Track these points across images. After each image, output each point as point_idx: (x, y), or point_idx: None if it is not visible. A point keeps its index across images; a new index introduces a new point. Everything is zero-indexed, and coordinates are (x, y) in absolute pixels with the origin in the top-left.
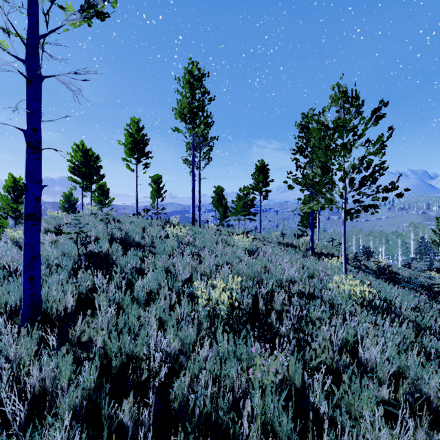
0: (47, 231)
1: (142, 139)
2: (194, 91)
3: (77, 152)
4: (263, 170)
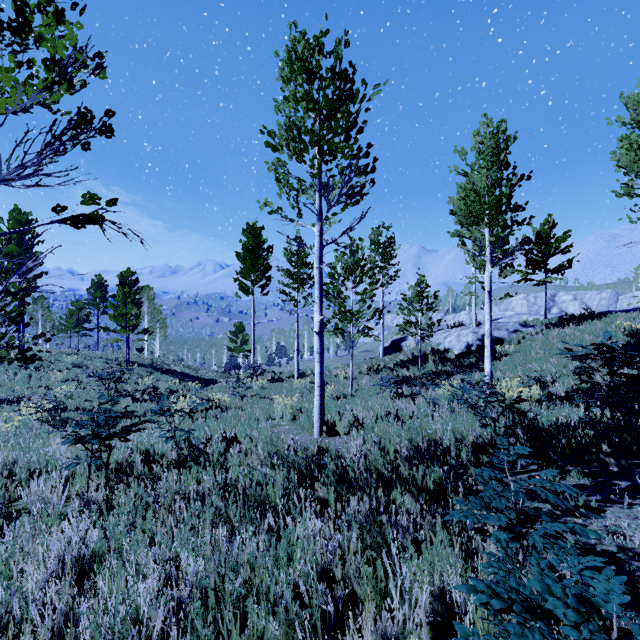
0: None
1: None
2: (22, 236)
3: None
4: (101, 286)
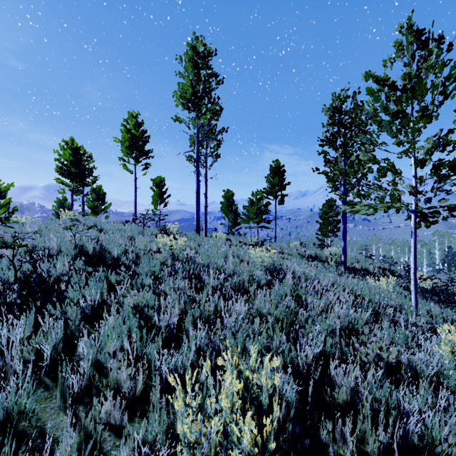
0: (1, 242)
1: (141, 136)
2: (199, 71)
3: (65, 150)
4: (279, 171)
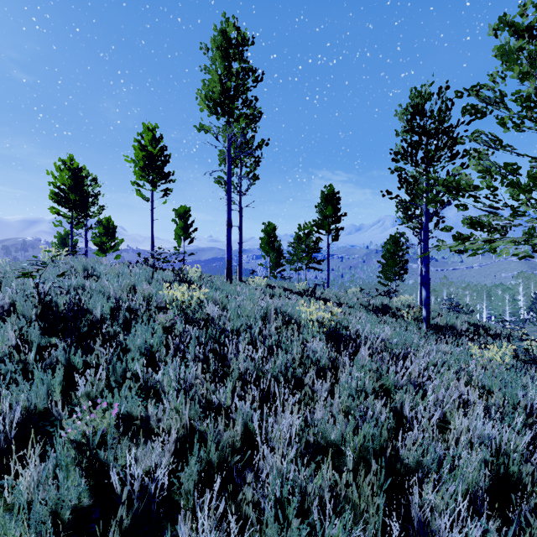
0: None
1: (160, 155)
2: (230, 63)
3: (62, 172)
4: (332, 199)
